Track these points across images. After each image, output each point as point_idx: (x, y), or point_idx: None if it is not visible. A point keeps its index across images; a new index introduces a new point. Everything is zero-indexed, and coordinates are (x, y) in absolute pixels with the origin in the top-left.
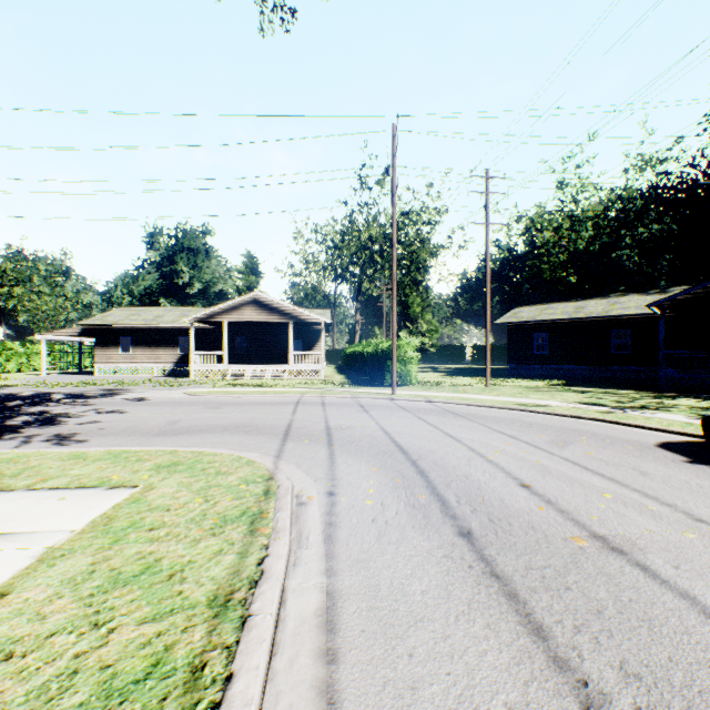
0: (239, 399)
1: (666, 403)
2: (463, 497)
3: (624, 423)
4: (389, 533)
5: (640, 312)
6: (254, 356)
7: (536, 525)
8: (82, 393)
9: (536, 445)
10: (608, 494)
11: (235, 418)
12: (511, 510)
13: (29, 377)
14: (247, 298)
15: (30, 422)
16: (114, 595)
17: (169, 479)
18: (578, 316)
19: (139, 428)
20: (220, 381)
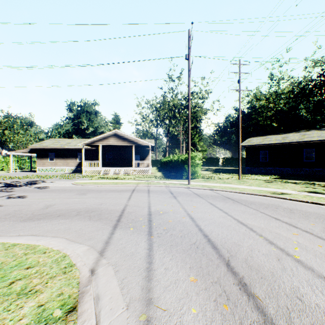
0: (100, 188)
1: None
2: None
3: None
4: None
5: (321, 139)
6: (116, 163)
7: None
8: (16, 183)
9: (319, 236)
10: None
11: (90, 203)
12: None
13: (3, 173)
14: (111, 133)
15: None
16: None
17: None
18: (285, 141)
19: (19, 212)
20: (96, 175)
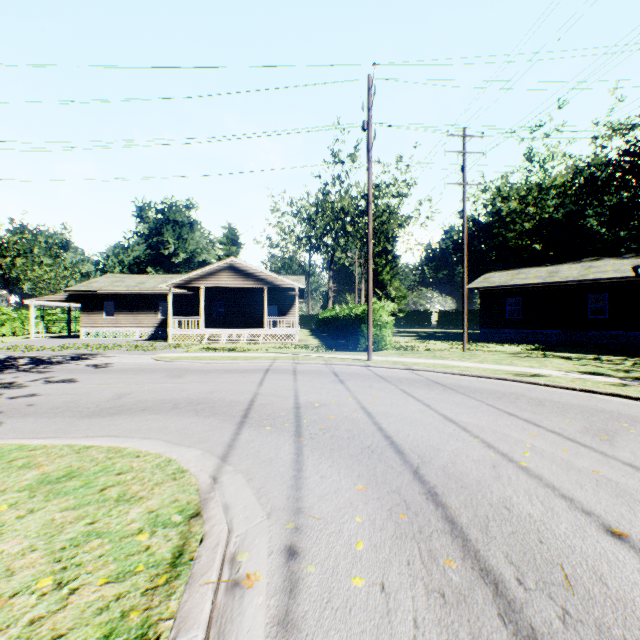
0: (206, 366)
1: None
2: (524, 567)
3: None
4: None
5: (620, 275)
6: (231, 321)
7: None
8: (50, 358)
9: (571, 437)
10: None
11: (193, 391)
12: None
13: (17, 341)
14: (224, 265)
15: None
16: None
17: (34, 515)
18: (553, 280)
19: (74, 405)
20: (195, 345)
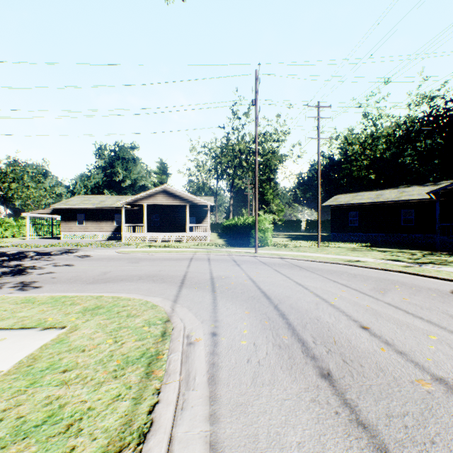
0: (152, 256)
1: (444, 259)
2: (317, 338)
3: (422, 274)
4: (262, 373)
5: (421, 197)
6: (164, 227)
7: (383, 366)
8: (48, 251)
9: (363, 292)
10: (432, 336)
11: (148, 270)
12: (359, 351)
13: (18, 241)
14: (159, 189)
15: (6, 272)
16: (10, 451)
17: (90, 321)
18: (379, 200)
19: (80, 277)
20: (141, 243)
